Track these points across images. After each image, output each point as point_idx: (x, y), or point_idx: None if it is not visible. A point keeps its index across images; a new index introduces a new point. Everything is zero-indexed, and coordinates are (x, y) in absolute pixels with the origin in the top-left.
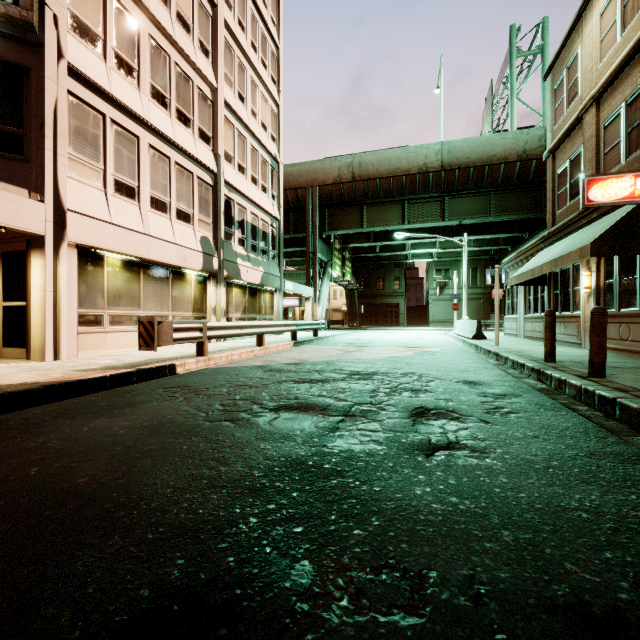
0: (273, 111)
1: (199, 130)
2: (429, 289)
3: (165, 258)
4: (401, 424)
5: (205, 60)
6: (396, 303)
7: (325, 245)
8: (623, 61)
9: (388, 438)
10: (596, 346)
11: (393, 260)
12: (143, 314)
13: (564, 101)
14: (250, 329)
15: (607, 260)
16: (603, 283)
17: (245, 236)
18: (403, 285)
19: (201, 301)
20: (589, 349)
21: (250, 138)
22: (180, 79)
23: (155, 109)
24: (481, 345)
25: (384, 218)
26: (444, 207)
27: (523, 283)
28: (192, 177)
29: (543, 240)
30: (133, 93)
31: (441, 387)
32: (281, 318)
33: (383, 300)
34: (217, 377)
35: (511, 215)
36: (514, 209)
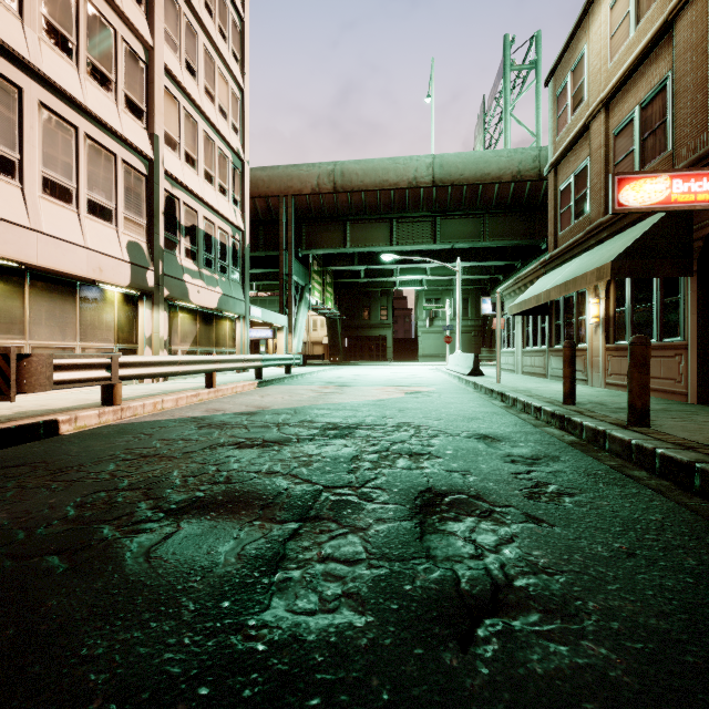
0: (235, 95)
1: (126, 98)
2: (418, 320)
3: (67, 266)
4: (400, 536)
5: (135, 6)
6: (383, 335)
7: (302, 266)
8: (638, 57)
9: (378, 583)
10: (638, 386)
11: (380, 287)
12: (30, 345)
13: (568, 108)
14: (193, 365)
15: (618, 286)
16: (613, 312)
17: (196, 247)
18: (391, 315)
19: (129, 328)
20: (629, 390)
21: (203, 123)
22: (94, 22)
23: (50, 53)
24: (481, 383)
25: (370, 237)
26: (436, 228)
27: (523, 312)
28: (114, 159)
29: (544, 264)
30: (10, 21)
31: (449, 447)
32: (246, 352)
33: (369, 332)
34: (116, 441)
35: (505, 240)
36: (508, 234)
